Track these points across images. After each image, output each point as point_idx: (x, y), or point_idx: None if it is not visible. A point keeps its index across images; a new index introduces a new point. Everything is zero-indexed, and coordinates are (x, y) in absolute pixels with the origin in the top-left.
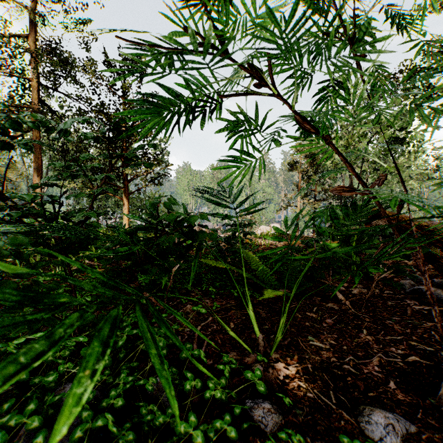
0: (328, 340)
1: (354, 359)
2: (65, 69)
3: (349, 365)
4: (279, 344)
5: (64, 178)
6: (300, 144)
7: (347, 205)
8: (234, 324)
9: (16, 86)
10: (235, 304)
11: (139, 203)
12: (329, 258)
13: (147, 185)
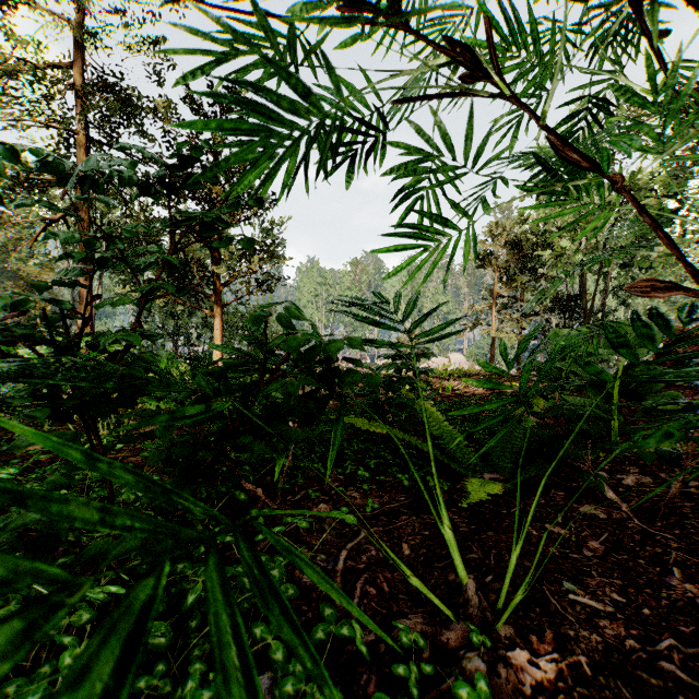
0: (607, 593)
1: (676, 645)
2: (126, 114)
3: (671, 661)
4: (507, 600)
5: (94, 271)
6: (496, 224)
7: (639, 318)
8: (410, 547)
9: (54, 142)
10: (407, 502)
11: (239, 321)
12: (587, 421)
13: (251, 292)
